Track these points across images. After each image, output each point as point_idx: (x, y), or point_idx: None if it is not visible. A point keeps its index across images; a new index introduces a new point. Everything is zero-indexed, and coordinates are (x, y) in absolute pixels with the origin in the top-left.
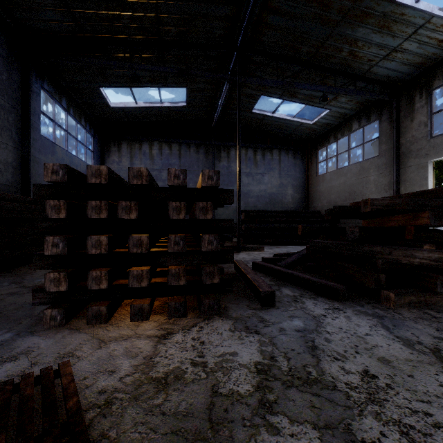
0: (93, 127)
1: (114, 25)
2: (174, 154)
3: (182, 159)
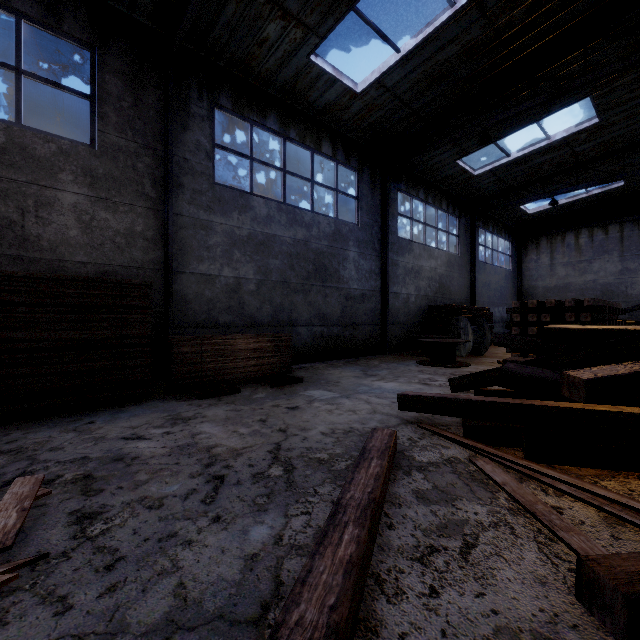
0: (511, 233)
1: (535, 174)
2: (611, 238)
3: (625, 242)
